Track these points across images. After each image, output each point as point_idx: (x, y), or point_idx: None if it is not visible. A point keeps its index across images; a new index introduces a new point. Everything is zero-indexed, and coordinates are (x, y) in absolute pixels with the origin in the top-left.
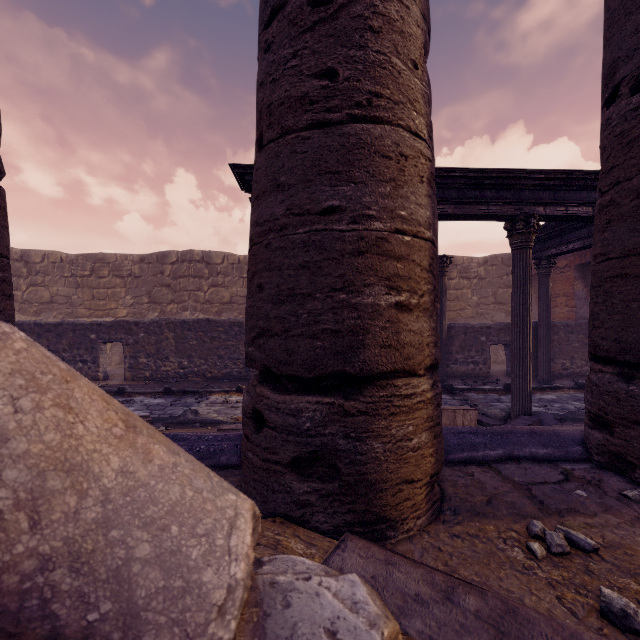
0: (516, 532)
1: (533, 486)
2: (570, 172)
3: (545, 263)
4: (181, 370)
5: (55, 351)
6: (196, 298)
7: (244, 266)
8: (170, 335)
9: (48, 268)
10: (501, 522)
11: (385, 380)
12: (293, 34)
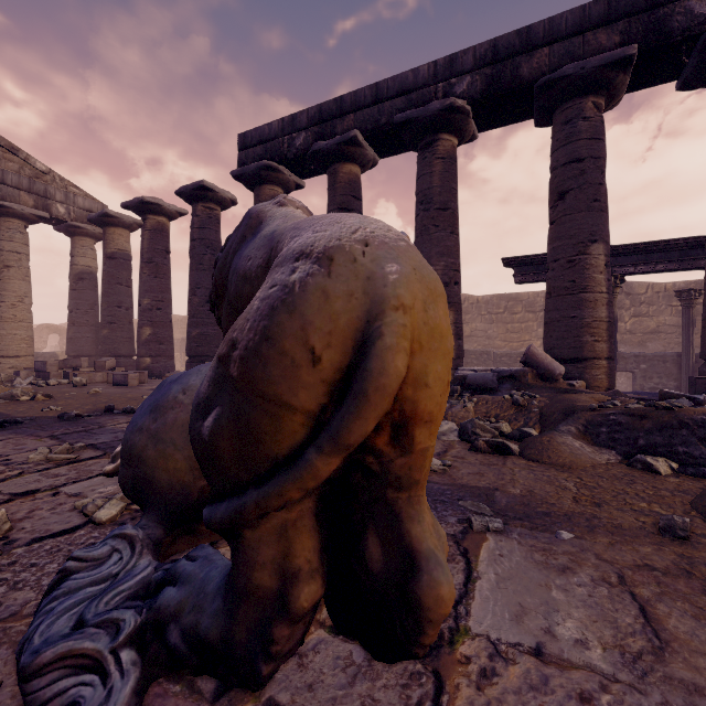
0: None
1: None
2: None
3: None
4: None
5: None
6: None
7: (482, 305)
8: None
9: None
10: None
11: (590, 360)
12: (561, 269)
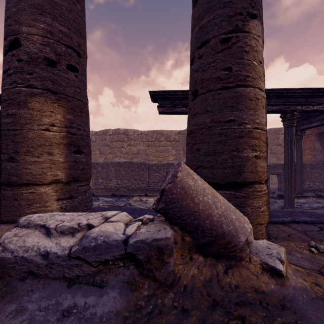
0: (303, 245)
1: (307, 231)
2: (315, 89)
3: (299, 133)
4: (117, 185)
5: None
6: (121, 151)
7: (143, 136)
8: (112, 169)
9: None
10: (296, 242)
11: (251, 185)
12: (213, 53)
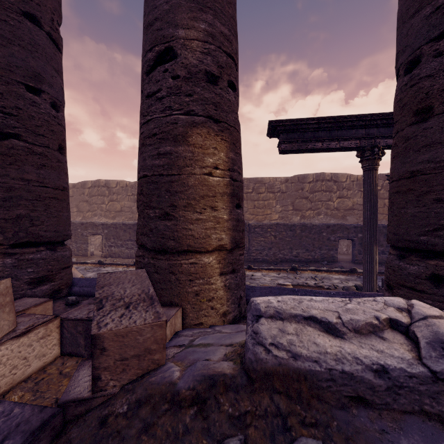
0: None
1: None
2: None
3: None
4: None
5: (133, 240)
6: None
7: None
8: None
9: (119, 190)
10: None
11: None
12: None
